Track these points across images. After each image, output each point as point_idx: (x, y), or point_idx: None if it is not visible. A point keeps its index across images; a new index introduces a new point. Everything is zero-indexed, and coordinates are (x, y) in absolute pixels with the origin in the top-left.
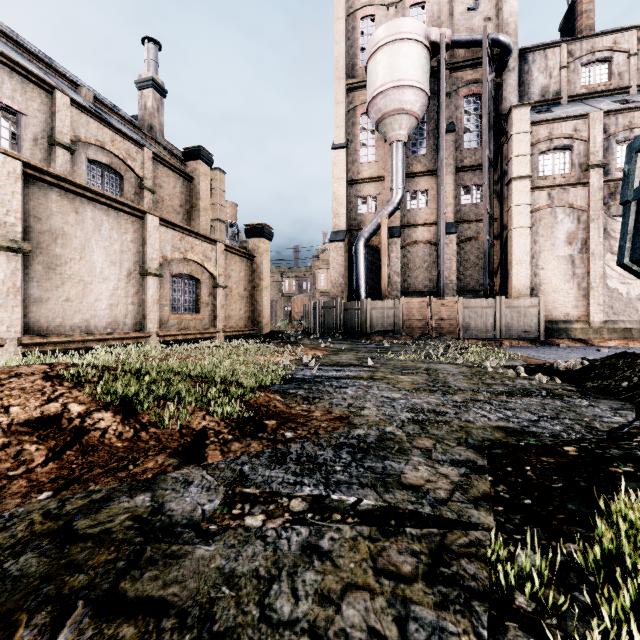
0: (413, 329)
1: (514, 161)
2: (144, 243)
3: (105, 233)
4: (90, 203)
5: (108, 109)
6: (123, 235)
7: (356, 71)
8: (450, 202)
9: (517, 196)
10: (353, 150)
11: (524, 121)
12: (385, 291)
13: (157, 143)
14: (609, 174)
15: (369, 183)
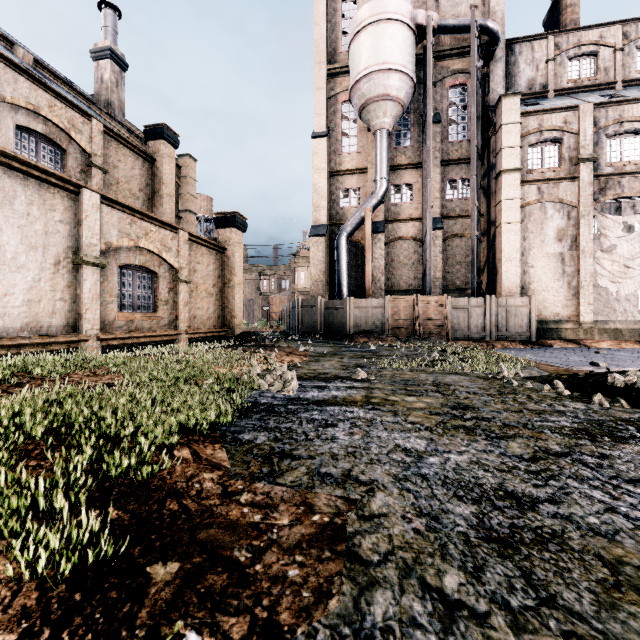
0: (399, 330)
1: (503, 153)
2: (79, 224)
3: (20, 208)
4: None
5: (54, 76)
6: (48, 213)
7: (338, 56)
8: (436, 196)
9: (507, 190)
10: (334, 140)
11: (514, 111)
12: (369, 289)
13: (114, 119)
14: (599, 169)
15: (351, 175)
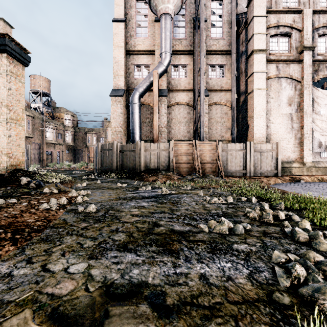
0: (181, 169)
1: (255, 37)
2: None
3: None
4: None
5: None
6: None
7: None
8: None
9: (257, 65)
10: (130, 27)
11: (262, 7)
12: (156, 136)
13: None
14: (314, 57)
15: (143, 55)
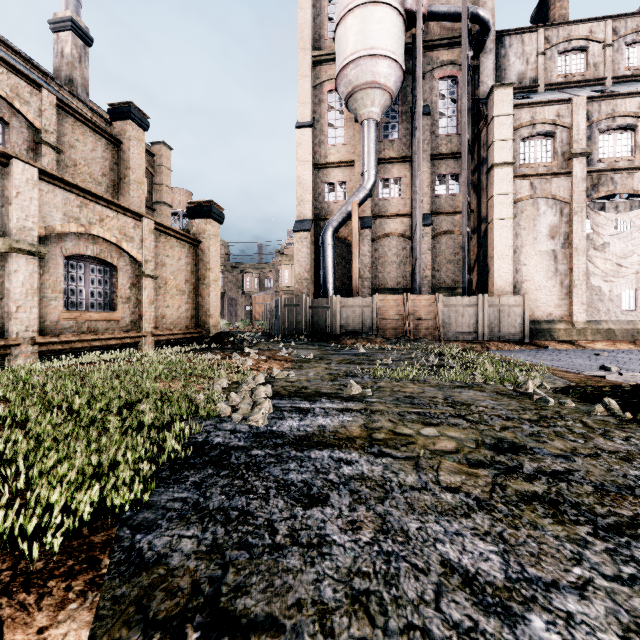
0: (388, 330)
1: (496, 146)
2: (8, 203)
3: None
4: None
5: (2, 44)
6: None
7: (323, 43)
8: (425, 191)
9: (499, 184)
10: (320, 130)
11: (506, 103)
12: (356, 287)
13: (74, 96)
14: (592, 164)
15: (337, 168)
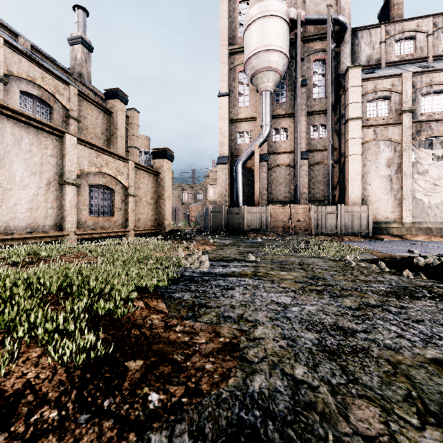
0: (278, 228)
1: (350, 106)
2: (63, 158)
3: (25, 147)
4: (9, 120)
5: (44, 57)
6: (43, 150)
7: (236, 40)
8: (303, 136)
9: (352, 132)
10: (234, 98)
11: (357, 78)
12: (257, 200)
13: (84, 85)
14: (416, 117)
15: (245, 122)
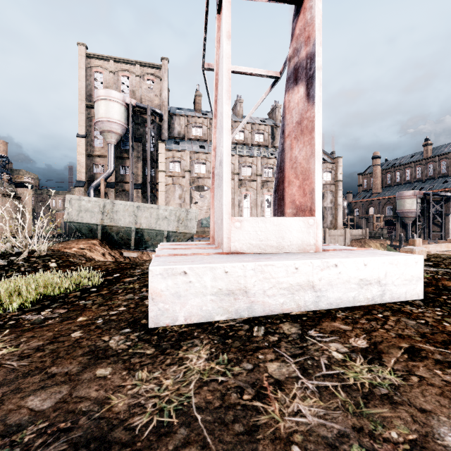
0: None
1: (159, 164)
2: None
3: None
4: None
5: None
6: None
7: (92, 98)
8: (139, 174)
9: (160, 178)
10: (90, 139)
11: (163, 149)
12: None
13: None
14: (192, 174)
15: (100, 158)
